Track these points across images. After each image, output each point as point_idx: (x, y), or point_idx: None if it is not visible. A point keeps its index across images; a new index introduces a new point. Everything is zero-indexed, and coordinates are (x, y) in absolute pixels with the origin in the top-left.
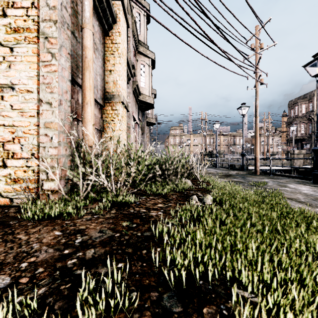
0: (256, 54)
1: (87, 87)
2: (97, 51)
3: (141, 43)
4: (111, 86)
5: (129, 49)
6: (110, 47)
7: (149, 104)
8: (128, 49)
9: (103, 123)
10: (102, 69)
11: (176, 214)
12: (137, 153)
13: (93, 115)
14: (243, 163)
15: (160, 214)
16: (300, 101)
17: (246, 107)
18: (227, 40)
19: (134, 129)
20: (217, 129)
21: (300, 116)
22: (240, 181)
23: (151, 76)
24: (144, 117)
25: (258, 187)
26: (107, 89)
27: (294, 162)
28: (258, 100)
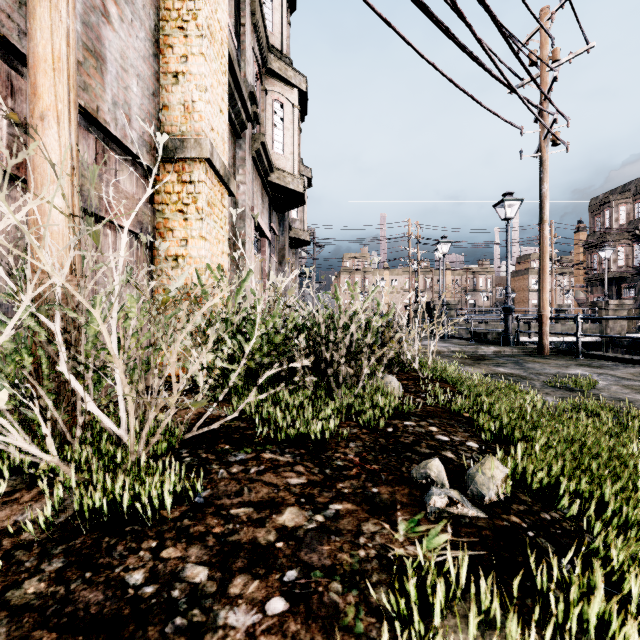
0: (543, 74)
1: (42, 58)
2: (126, 4)
3: (276, 52)
4: (176, 117)
5: (244, 55)
6: (174, 9)
7: (294, 193)
8: (240, 55)
9: (154, 218)
10: (148, 64)
11: (365, 633)
12: (236, 298)
13: (71, 163)
14: (508, 328)
15: (273, 625)
16: (615, 198)
17: (515, 200)
18: (489, 13)
19: (259, 250)
20: (444, 255)
21: (619, 228)
22: (517, 374)
23: (298, 131)
24: (285, 225)
25: (577, 394)
26: (165, 125)
27: (608, 327)
28: (546, 181)
